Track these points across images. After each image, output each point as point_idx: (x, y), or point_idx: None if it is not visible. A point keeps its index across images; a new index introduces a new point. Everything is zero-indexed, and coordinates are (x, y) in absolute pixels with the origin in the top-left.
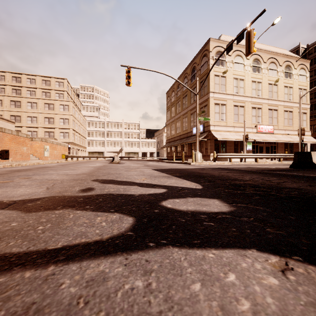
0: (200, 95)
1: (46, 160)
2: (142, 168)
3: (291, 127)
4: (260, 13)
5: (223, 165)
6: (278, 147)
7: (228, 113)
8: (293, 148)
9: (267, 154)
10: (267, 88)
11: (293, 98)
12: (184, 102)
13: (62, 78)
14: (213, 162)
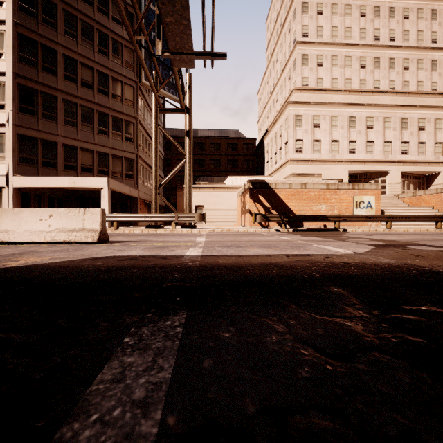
0: None
1: None
2: None
3: None
4: None
5: None
6: None
7: None
8: None
9: None
10: None
11: None
12: None
13: None
14: None
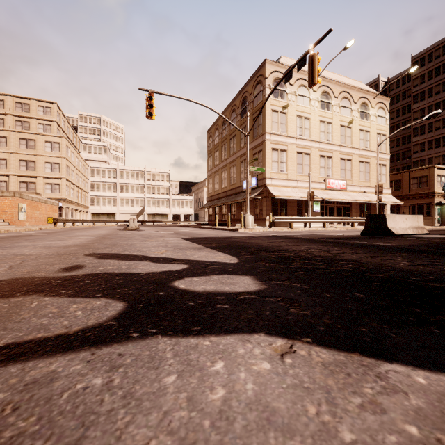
0: (253, 136)
1: (22, 225)
2: (168, 237)
3: (368, 182)
4: (326, 33)
5: (281, 232)
6: (352, 209)
7: (289, 162)
8: (370, 210)
9: (337, 218)
10: (339, 131)
11: (370, 146)
12: (232, 145)
13: (49, 102)
14: (269, 228)
